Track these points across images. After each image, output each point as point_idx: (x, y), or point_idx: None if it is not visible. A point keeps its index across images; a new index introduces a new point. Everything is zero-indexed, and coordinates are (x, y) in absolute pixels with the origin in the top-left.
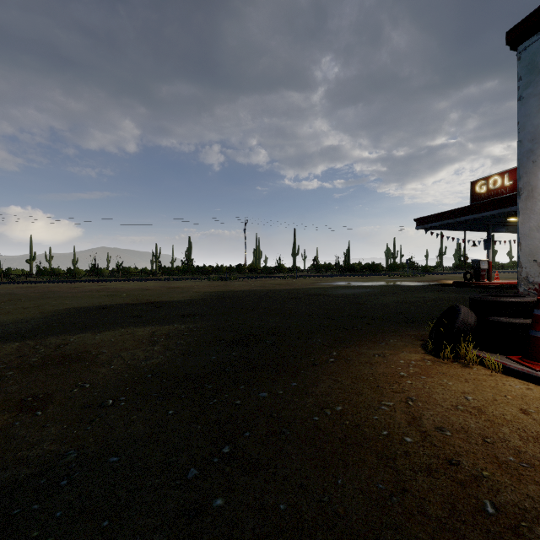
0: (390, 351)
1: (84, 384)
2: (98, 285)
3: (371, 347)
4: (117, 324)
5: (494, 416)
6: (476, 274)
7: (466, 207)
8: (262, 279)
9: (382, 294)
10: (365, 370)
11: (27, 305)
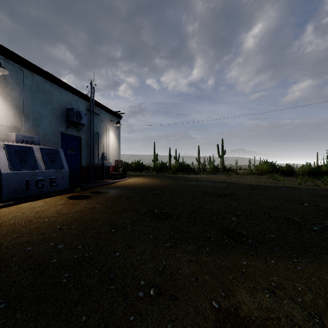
0: None
1: None
2: None
3: None
4: None
5: (44, 209)
6: None
7: None
8: None
9: None
10: None
11: None
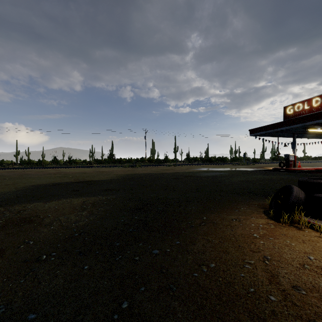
0: (243, 216)
1: (29, 241)
2: (55, 170)
3: (229, 213)
4: (62, 196)
5: None
6: (286, 163)
7: (281, 122)
8: (156, 166)
9: (230, 176)
10: (228, 232)
11: (8, 182)
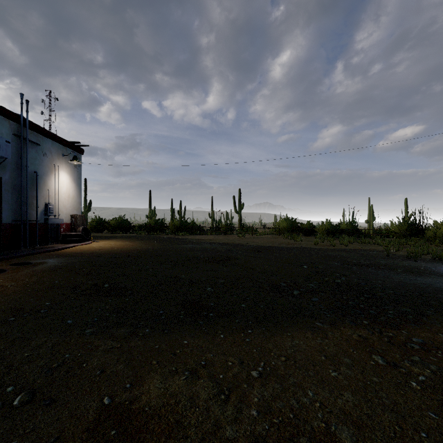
0: None
1: None
2: None
3: None
4: None
5: None
6: None
7: None
8: None
9: None
10: None
11: None
